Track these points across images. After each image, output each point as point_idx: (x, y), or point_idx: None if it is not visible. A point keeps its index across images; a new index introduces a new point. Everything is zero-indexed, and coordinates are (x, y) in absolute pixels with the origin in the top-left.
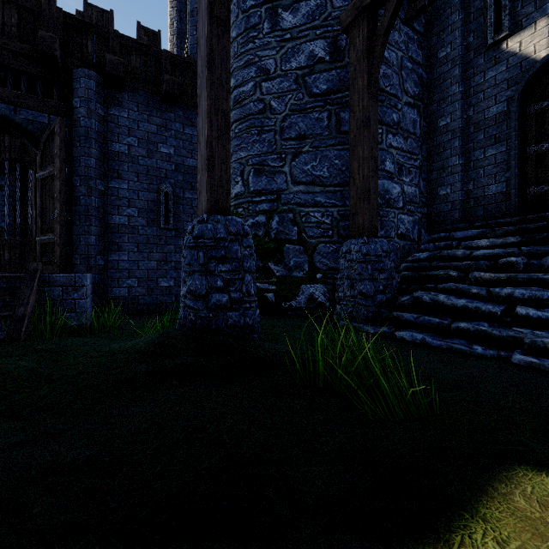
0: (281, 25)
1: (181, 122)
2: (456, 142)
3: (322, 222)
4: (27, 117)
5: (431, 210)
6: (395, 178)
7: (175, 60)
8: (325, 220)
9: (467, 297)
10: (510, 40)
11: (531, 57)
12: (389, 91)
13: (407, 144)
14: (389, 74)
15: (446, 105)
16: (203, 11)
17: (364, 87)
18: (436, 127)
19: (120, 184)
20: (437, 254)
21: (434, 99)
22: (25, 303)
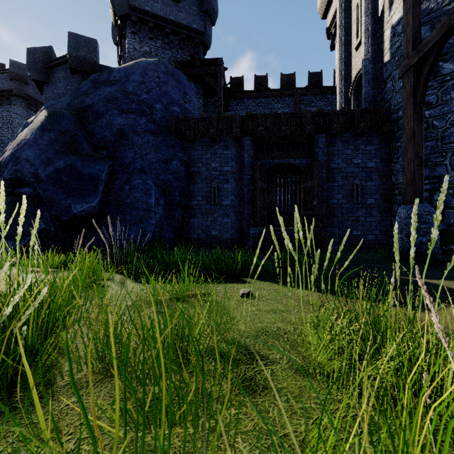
0: (442, 72)
1: (364, 144)
2: None
3: None
4: (298, 162)
5: None
6: None
7: (361, 111)
8: None
9: None
10: None
11: None
12: None
13: None
14: None
15: None
16: (408, 115)
17: None
18: None
19: (334, 184)
20: None
21: None
22: (326, 239)
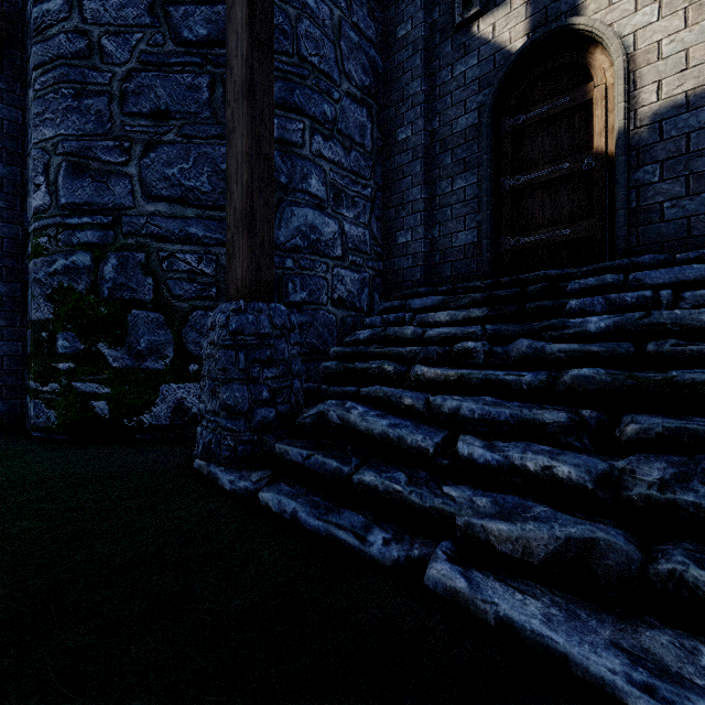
0: None
1: None
2: (418, 166)
3: (200, 272)
4: None
5: (389, 266)
6: (329, 209)
7: None
8: (205, 268)
9: (399, 411)
10: (482, 21)
11: (506, 48)
12: (316, 64)
13: (349, 159)
14: (318, 36)
15: (406, 109)
16: None
17: (244, 22)
18: (394, 141)
19: None
20: (380, 332)
21: (392, 99)
22: None
